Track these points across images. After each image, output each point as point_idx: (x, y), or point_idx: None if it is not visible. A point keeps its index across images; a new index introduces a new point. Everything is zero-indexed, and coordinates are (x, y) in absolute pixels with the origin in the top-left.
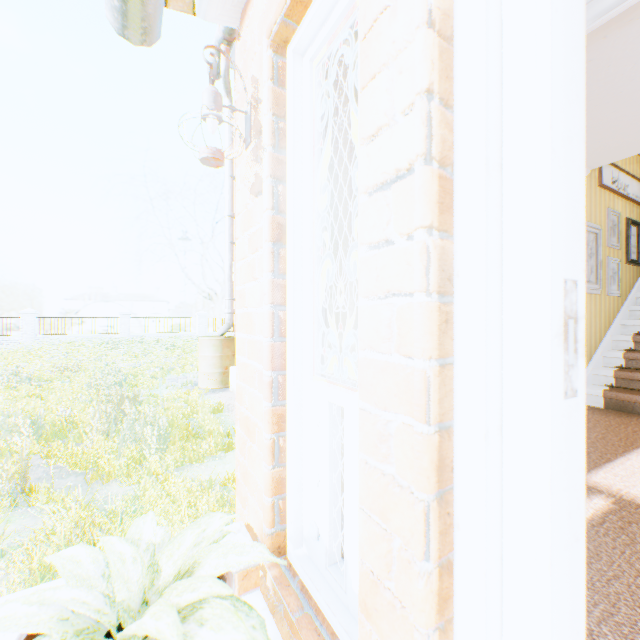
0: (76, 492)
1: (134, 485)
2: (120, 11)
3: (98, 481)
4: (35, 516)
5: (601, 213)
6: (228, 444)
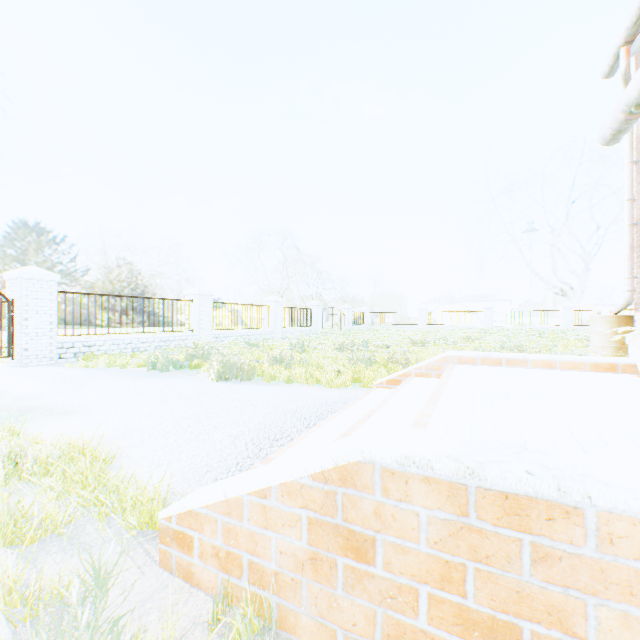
0: None
1: None
2: (608, 140)
3: None
4: None
5: None
6: None
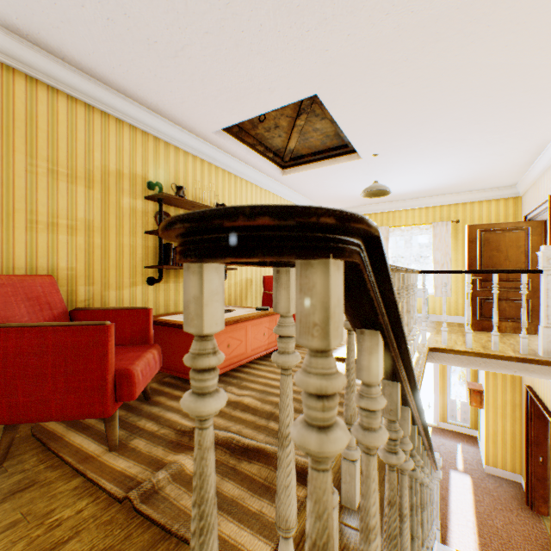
0: None
1: None
2: None
3: None
4: None
5: None
6: None
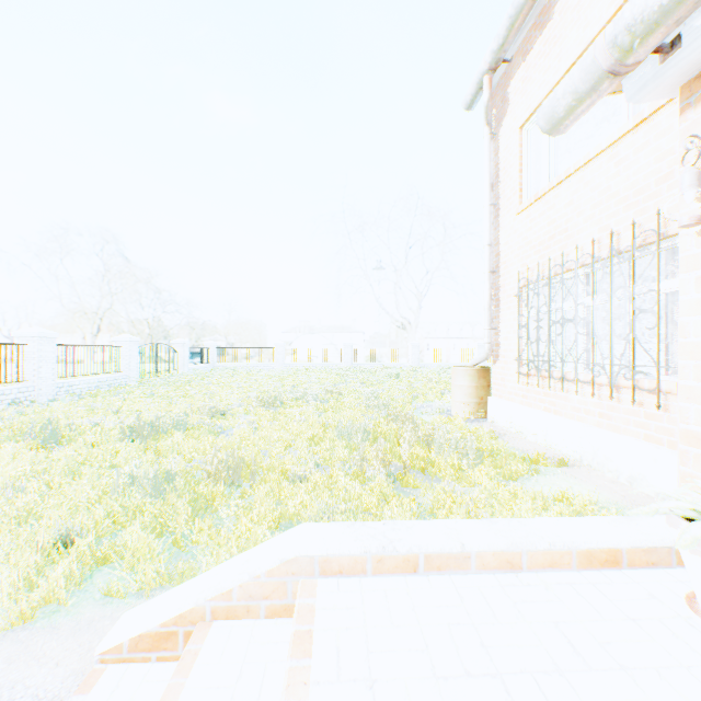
0: (443, 482)
1: (468, 487)
2: (559, 119)
3: (435, 479)
4: (412, 494)
5: None
6: (535, 468)
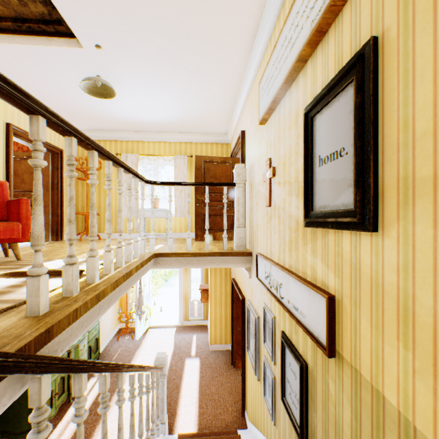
0: None
1: None
2: None
3: None
4: None
5: (262, 305)
6: None
